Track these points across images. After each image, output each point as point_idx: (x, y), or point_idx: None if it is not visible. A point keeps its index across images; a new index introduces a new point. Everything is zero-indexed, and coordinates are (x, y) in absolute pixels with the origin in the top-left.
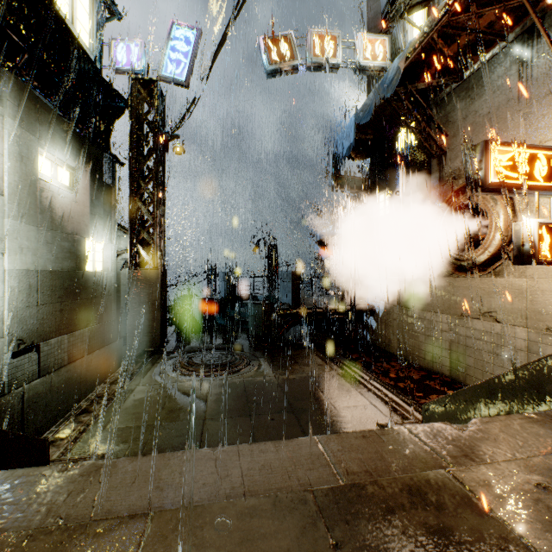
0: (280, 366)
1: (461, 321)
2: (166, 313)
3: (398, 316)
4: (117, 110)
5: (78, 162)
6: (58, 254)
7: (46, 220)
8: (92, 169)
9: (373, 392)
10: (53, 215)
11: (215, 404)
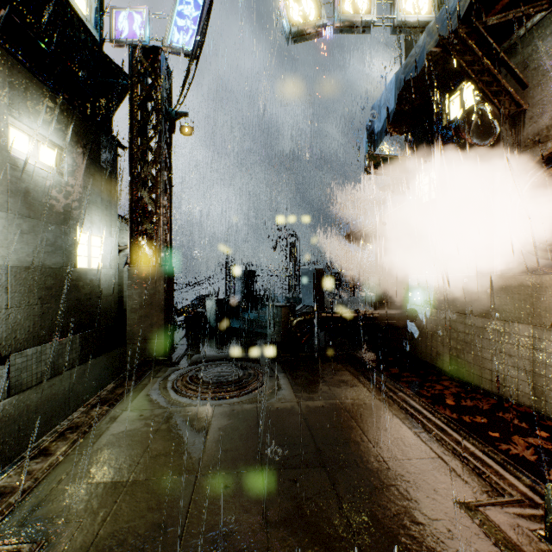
0: (304, 387)
1: (551, 334)
2: (172, 316)
3: (450, 323)
4: (121, 90)
5: (66, 140)
6: (37, 246)
7: (19, 205)
8: (86, 150)
9: (436, 434)
10: (30, 199)
11: (215, 447)
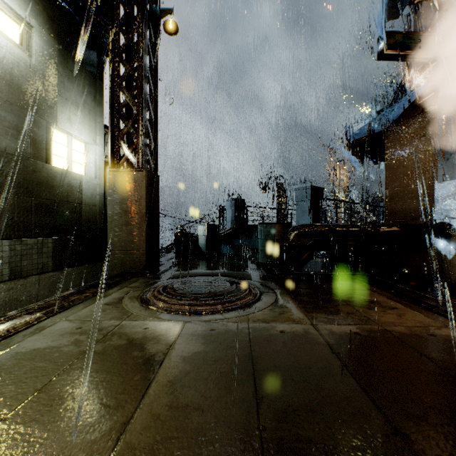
0: (316, 306)
1: None
2: (157, 230)
3: None
4: None
5: (33, 17)
6: None
7: None
8: (62, 41)
9: None
10: None
11: (165, 398)
